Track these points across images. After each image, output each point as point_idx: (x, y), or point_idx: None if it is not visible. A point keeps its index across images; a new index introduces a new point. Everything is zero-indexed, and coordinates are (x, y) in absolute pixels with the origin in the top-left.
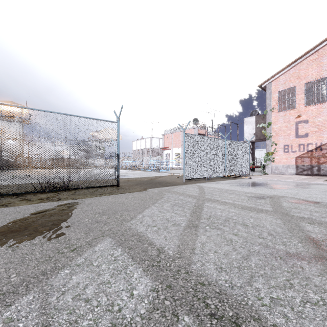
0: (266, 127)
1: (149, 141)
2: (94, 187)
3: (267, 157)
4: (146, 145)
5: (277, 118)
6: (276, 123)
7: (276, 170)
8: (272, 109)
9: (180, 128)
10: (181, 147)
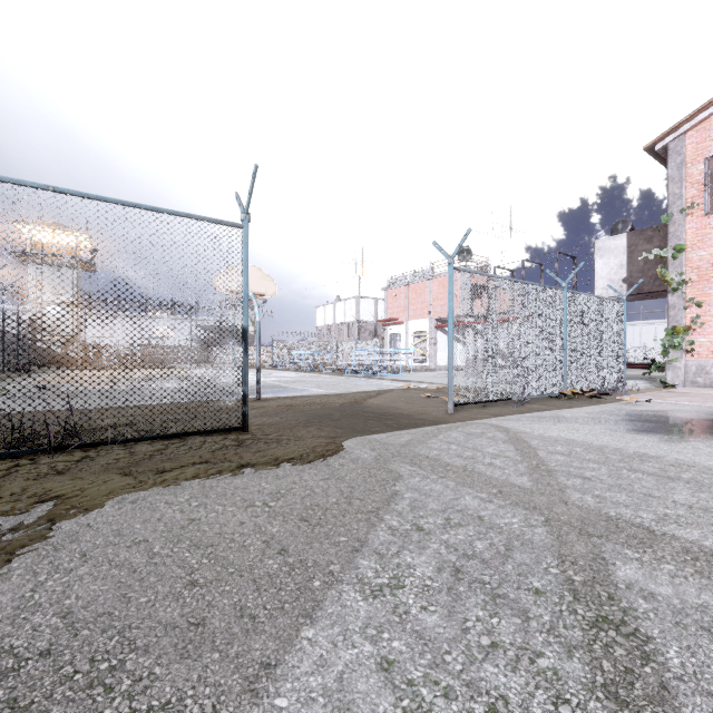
0: (670, 260)
1: (354, 305)
2: (161, 436)
3: (673, 339)
4: (347, 316)
5: (702, 232)
6: (699, 246)
7: (699, 376)
8: (686, 208)
9: (425, 272)
10: (429, 319)
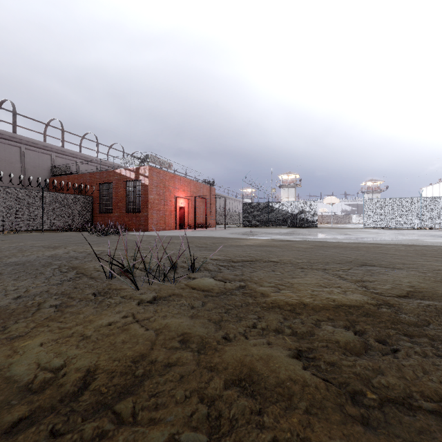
0: None
1: None
2: (307, 227)
3: None
4: (440, 193)
5: None
6: None
7: None
8: None
9: None
10: None
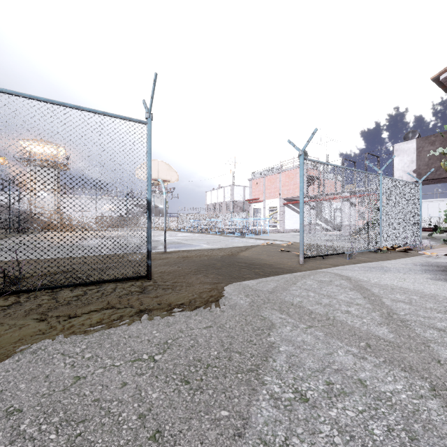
0: None
1: (230, 191)
2: (82, 284)
3: None
4: (225, 197)
5: None
6: None
7: None
8: None
9: (276, 168)
10: (279, 199)
